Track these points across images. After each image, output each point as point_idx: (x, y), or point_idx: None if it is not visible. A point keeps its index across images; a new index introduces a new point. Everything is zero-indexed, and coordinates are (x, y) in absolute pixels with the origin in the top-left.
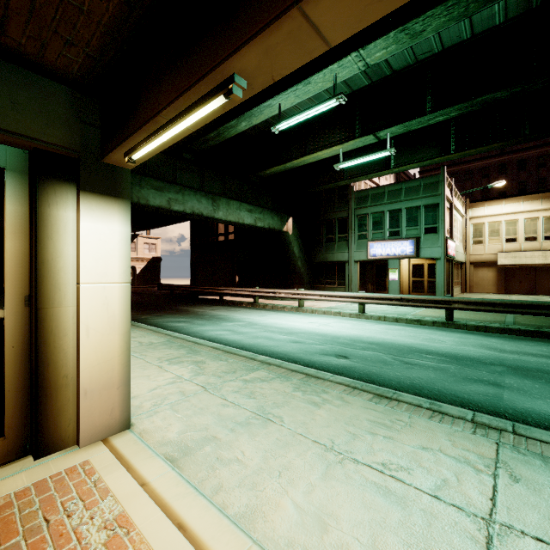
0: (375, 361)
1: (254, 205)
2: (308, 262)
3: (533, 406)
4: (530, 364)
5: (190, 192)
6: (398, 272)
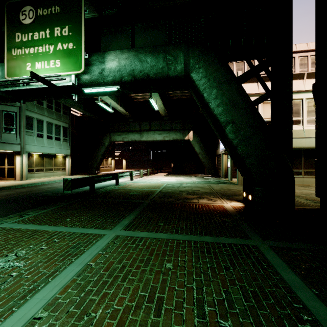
0: (54, 184)
1: (163, 130)
2: (209, 155)
3: (20, 189)
4: (49, 189)
5: (130, 133)
6: (230, 161)
